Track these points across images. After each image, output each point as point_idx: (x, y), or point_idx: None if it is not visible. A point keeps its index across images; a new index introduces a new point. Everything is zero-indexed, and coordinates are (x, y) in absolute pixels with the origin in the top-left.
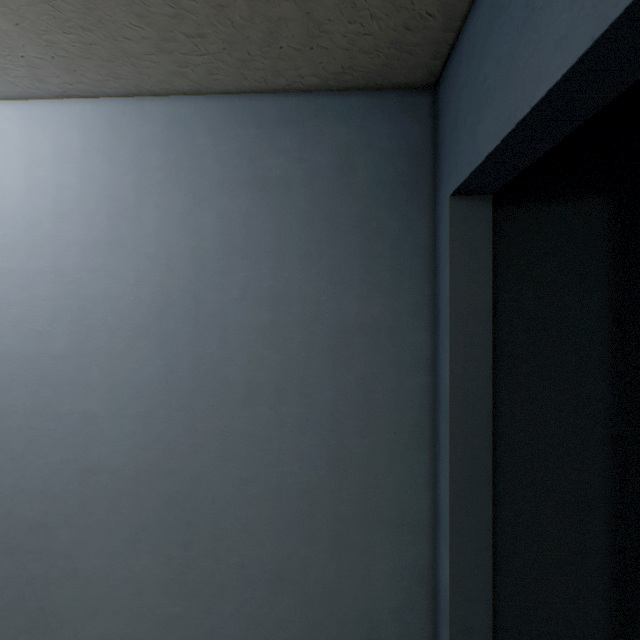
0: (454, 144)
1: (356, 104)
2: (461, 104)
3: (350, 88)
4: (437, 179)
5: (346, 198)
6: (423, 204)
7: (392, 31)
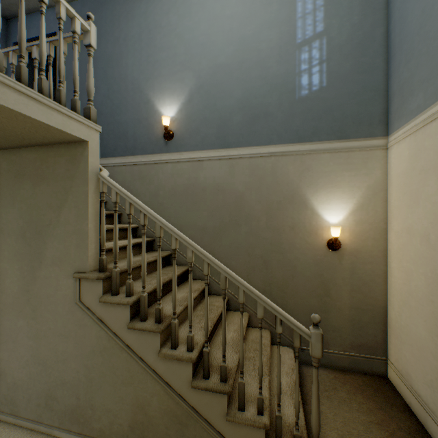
0: (15, 35)
1: None
2: (17, 29)
3: None
4: (8, 39)
5: None
6: (5, 41)
7: (4, 7)
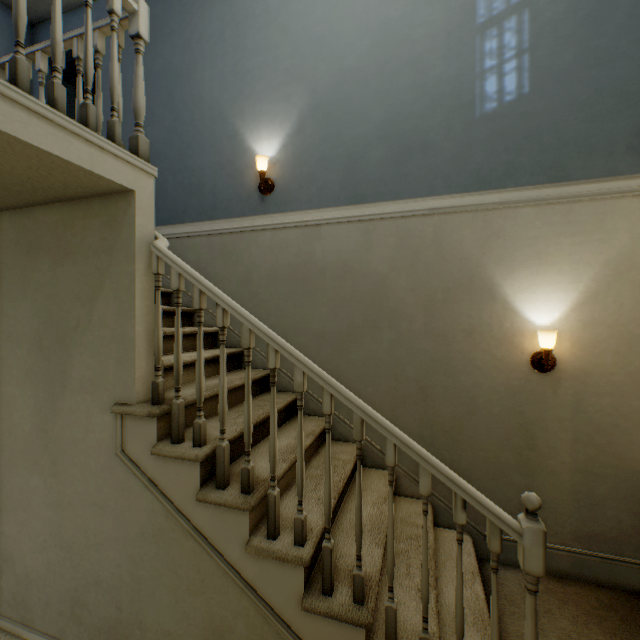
0: None
1: (5, 10)
2: (46, 39)
3: (3, 3)
4: None
5: (1, 37)
6: None
7: (28, 6)
